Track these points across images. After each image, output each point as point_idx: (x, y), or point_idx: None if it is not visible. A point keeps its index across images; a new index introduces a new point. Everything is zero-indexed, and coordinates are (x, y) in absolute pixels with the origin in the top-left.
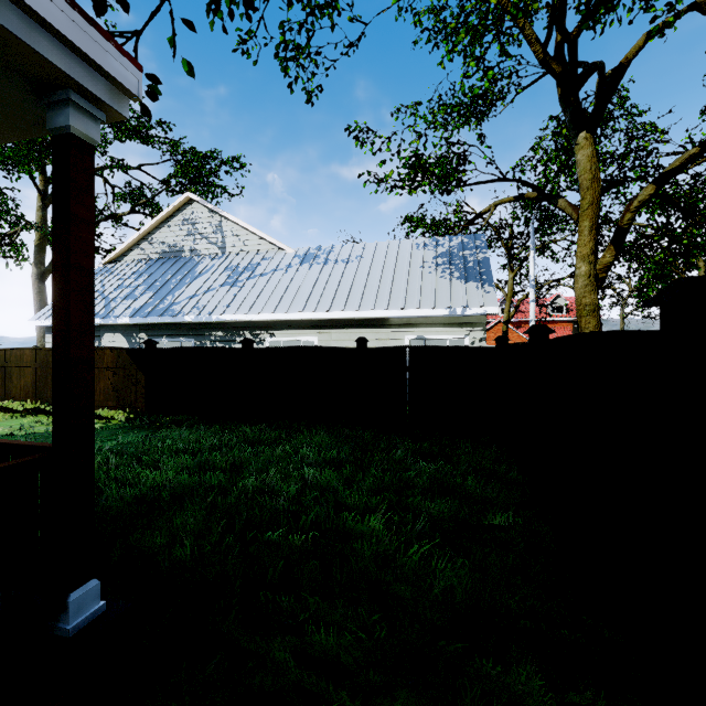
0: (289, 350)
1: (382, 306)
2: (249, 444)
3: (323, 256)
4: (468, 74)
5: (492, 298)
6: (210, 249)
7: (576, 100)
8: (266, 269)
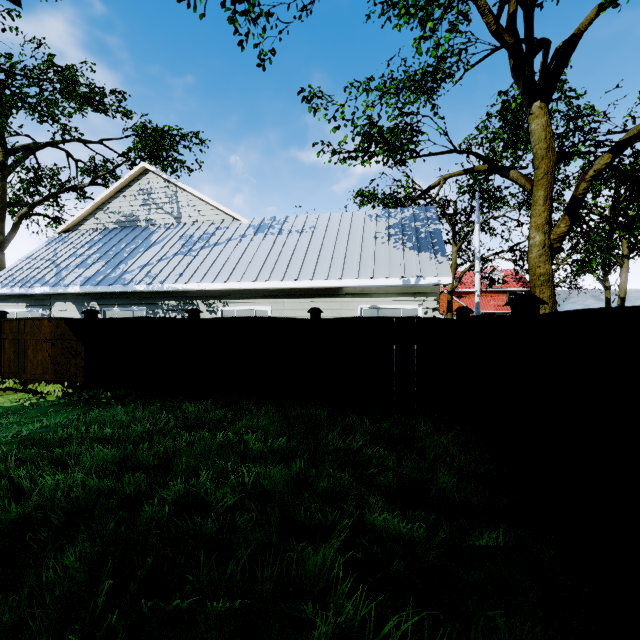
0: (238, 320)
1: (335, 275)
2: (188, 428)
3: (278, 226)
4: (425, 35)
5: (445, 268)
6: (165, 219)
7: (530, 69)
8: (220, 239)
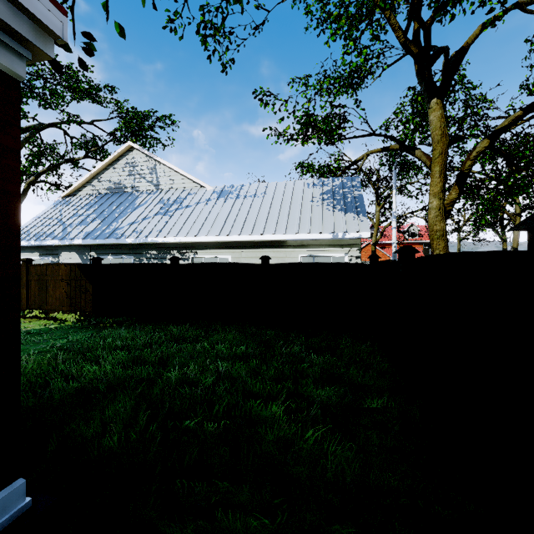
0: (208, 265)
1: (281, 231)
2: (175, 341)
3: (235, 192)
4: (348, 51)
5: (365, 225)
6: (147, 186)
7: (429, 74)
8: (191, 202)
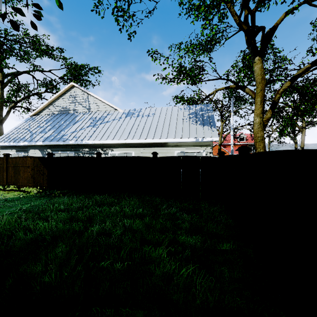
0: (119, 158)
1: (164, 137)
2: (98, 205)
3: (137, 113)
4: (205, 27)
5: (215, 133)
6: (82, 109)
7: (254, 42)
8: (109, 119)
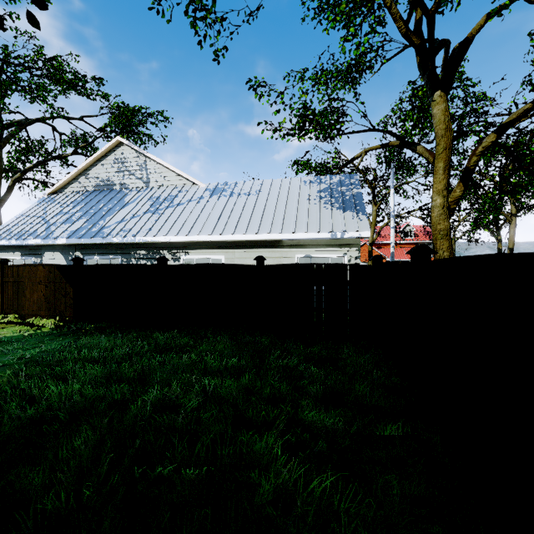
0: (198, 266)
1: (276, 230)
2: (159, 351)
3: (229, 190)
4: (348, 38)
5: (365, 224)
6: (136, 183)
7: (433, 65)
8: (182, 200)
